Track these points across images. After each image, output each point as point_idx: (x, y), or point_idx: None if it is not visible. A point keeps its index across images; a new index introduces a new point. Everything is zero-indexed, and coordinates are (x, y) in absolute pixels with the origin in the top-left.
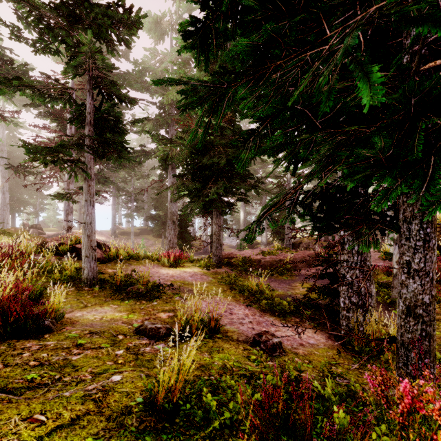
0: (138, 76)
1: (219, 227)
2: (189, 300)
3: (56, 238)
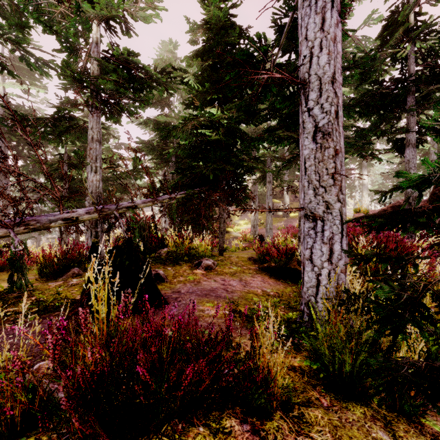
0: None
1: None
2: None
3: None
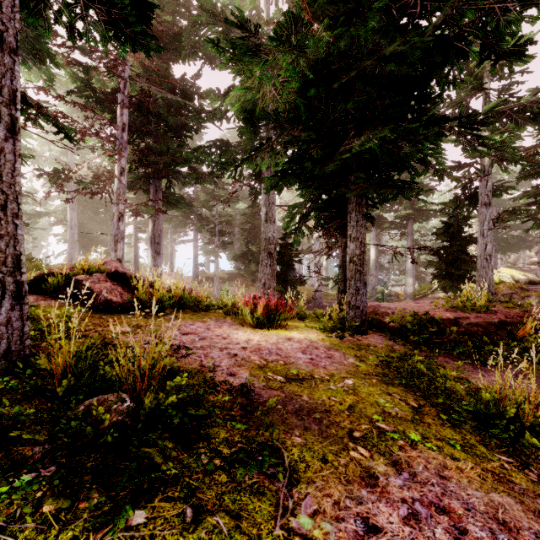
0: (211, 5)
1: (362, 246)
2: (312, 495)
3: (67, 267)
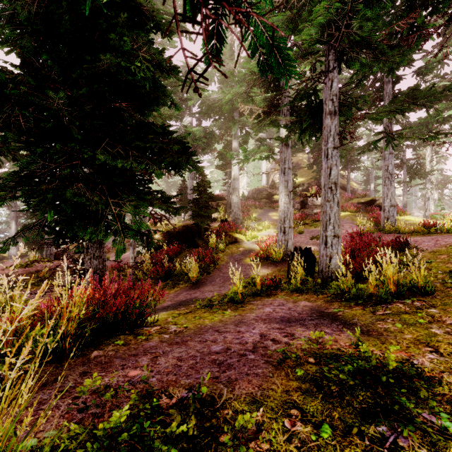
0: None
1: None
2: None
3: None
